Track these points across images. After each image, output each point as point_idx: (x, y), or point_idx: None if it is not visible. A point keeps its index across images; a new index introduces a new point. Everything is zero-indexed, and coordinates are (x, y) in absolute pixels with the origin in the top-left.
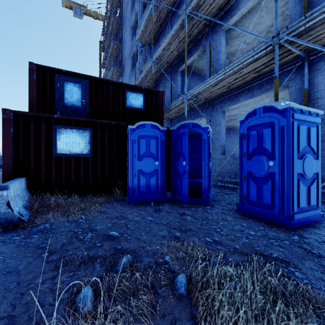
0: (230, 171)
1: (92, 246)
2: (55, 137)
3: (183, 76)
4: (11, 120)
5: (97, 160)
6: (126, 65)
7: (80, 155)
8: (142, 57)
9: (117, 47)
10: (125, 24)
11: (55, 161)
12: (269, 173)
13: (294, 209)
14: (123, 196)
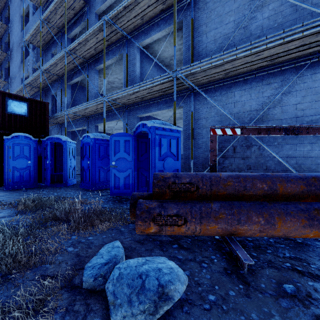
0: None
1: None
2: None
3: (73, 89)
4: None
5: None
6: (14, 53)
7: None
8: (34, 55)
9: (1, 28)
10: (13, 7)
11: None
12: (89, 167)
13: (96, 182)
14: (0, 187)
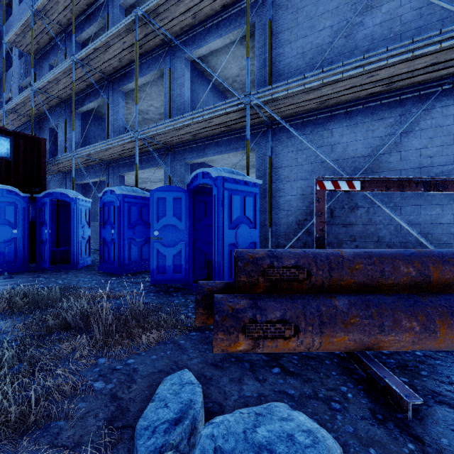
0: None
1: None
2: None
3: (84, 120)
4: None
5: None
6: None
7: None
8: (21, 66)
9: None
10: None
11: None
12: (113, 238)
13: (125, 262)
14: None
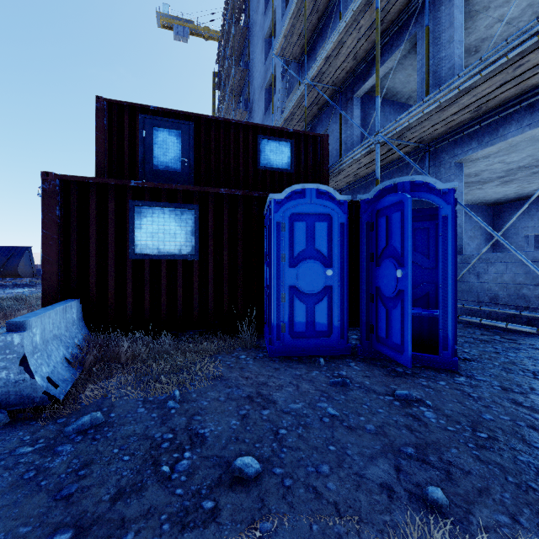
0: (477, 290)
1: (191, 508)
2: (131, 223)
3: (362, 108)
4: (57, 193)
5: (208, 267)
6: (255, 106)
7: (177, 256)
8: (284, 86)
9: (240, 78)
10: (254, 36)
11: (131, 269)
12: None
13: None
14: (257, 337)
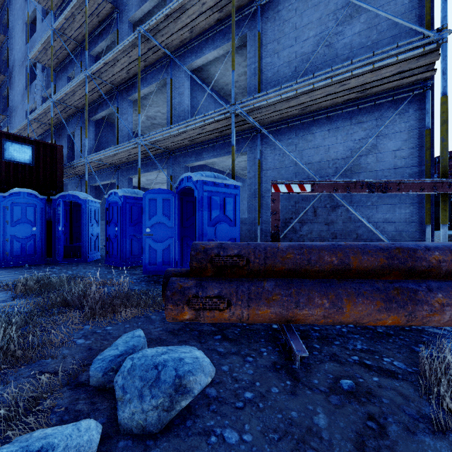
0: None
1: None
2: None
3: (98, 127)
4: None
5: None
6: (15, 75)
7: None
8: (43, 78)
9: None
10: (15, 10)
11: None
12: (117, 235)
13: (127, 256)
14: None
